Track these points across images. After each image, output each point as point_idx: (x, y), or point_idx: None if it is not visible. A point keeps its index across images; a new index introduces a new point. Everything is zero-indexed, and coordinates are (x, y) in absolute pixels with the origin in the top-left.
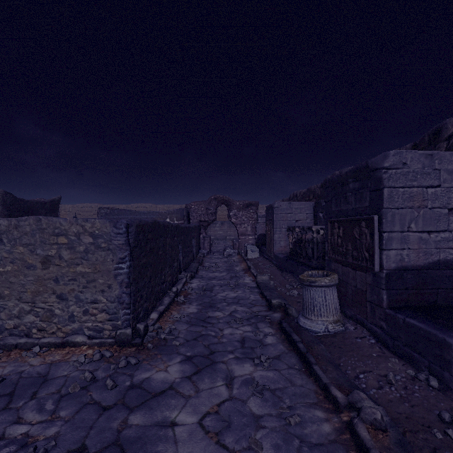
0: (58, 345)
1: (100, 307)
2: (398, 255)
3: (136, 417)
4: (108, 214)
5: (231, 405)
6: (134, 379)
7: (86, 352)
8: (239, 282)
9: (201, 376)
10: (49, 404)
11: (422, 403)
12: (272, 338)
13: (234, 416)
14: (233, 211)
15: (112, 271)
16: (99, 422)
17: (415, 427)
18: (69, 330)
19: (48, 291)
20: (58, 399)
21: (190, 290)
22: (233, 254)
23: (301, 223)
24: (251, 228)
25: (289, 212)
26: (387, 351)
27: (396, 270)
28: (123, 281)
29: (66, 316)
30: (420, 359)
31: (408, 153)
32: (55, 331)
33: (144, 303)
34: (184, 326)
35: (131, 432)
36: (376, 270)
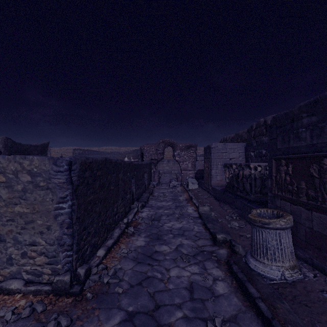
0: None
1: (38, 250)
2: None
3: None
4: (81, 154)
5: None
6: None
7: (18, 302)
8: (183, 211)
9: None
10: None
11: None
12: (222, 285)
13: None
14: (177, 152)
15: (51, 211)
16: None
17: None
18: (6, 274)
19: None
20: None
21: (140, 220)
22: (177, 185)
23: (235, 160)
24: (191, 165)
25: (224, 152)
26: None
27: None
28: (64, 221)
29: (4, 259)
30: None
31: None
32: None
33: (92, 239)
34: (130, 264)
35: None
36: None
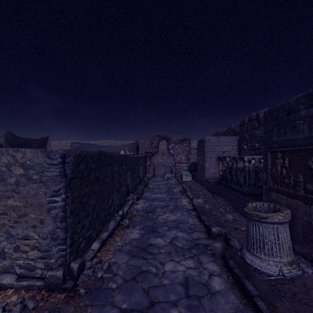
0: None
1: (31, 244)
2: None
3: None
4: (78, 147)
5: None
6: None
7: (10, 298)
8: (177, 203)
9: None
10: None
11: None
12: (218, 281)
13: None
14: (171, 145)
15: (44, 205)
16: None
17: None
18: None
19: None
20: None
21: (135, 212)
22: (171, 177)
23: (228, 153)
24: (185, 158)
25: (218, 145)
26: None
27: None
28: (57, 215)
29: None
30: None
31: None
32: None
33: (87, 231)
34: (124, 258)
35: None
36: None
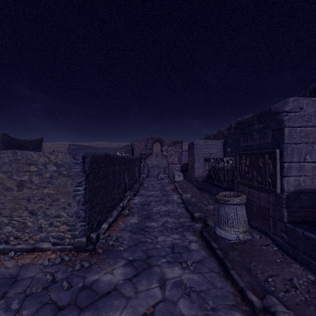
0: (29, 250)
1: (62, 220)
2: (296, 180)
3: None
4: (75, 149)
5: (164, 306)
6: (86, 280)
7: (50, 256)
8: (169, 198)
9: (139, 279)
10: (14, 303)
11: None
12: (195, 245)
13: None
14: (164, 147)
15: (71, 192)
16: None
17: None
18: (38, 238)
19: (22, 208)
20: (23, 299)
21: (133, 205)
22: (165, 178)
23: (214, 155)
24: (177, 159)
25: (205, 147)
26: (288, 257)
27: (294, 193)
28: (80, 200)
29: (36, 227)
30: None
31: (304, 100)
32: (27, 239)
33: (97, 216)
34: (127, 234)
35: None
36: (278, 192)
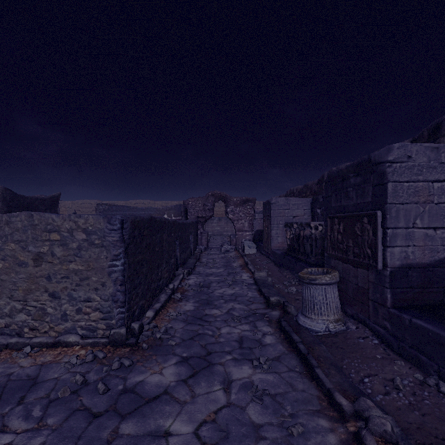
0: (50, 345)
1: (93, 306)
2: (403, 252)
3: (127, 426)
4: (106, 210)
5: (228, 412)
6: (127, 382)
7: (79, 352)
8: (237, 278)
9: (197, 380)
10: (36, 410)
11: (434, 411)
12: (271, 338)
13: (232, 425)
14: (230, 208)
15: (106, 268)
16: (88, 432)
17: (428, 439)
18: (61, 330)
19: (40, 289)
20: (46, 405)
21: (187, 287)
22: (231, 250)
23: (299, 219)
24: (248, 224)
25: (287, 208)
26: (392, 353)
27: (400, 268)
28: (117, 279)
29: (59, 315)
30: (429, 363)
31: (413, 146)
32: (47, 330)
33: (140, 300)
34: (180, 325)
35: (121, 444)
36: (380, 268)
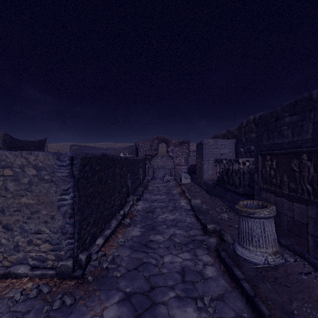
0: (0, 276)
1: (43, 237)
2: None
3: None
4: (78, 150)
5: None
6: None
7: (26, 285)
8: (176, 204)
9: None
10: None
11: None
12: (211, 269)
13: None
14: (170, 148)
15: (55, 202)
16: None
17: None
18: (14, 260)
19: None
20: None
21: (135, 212)
22: (171, 180)
23: (225, 156)
24: (184, 160)
25: (216, 148)
26: None
27: None
28: (66, 212)
29: (12, 246)
30: None
31: None
32: (1, 260)
33: (91, 228)
34: (127, 252)
35: None
36: None
